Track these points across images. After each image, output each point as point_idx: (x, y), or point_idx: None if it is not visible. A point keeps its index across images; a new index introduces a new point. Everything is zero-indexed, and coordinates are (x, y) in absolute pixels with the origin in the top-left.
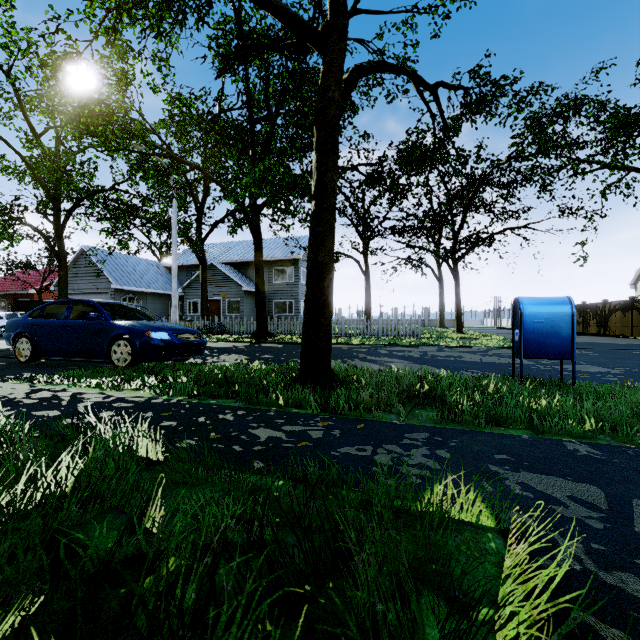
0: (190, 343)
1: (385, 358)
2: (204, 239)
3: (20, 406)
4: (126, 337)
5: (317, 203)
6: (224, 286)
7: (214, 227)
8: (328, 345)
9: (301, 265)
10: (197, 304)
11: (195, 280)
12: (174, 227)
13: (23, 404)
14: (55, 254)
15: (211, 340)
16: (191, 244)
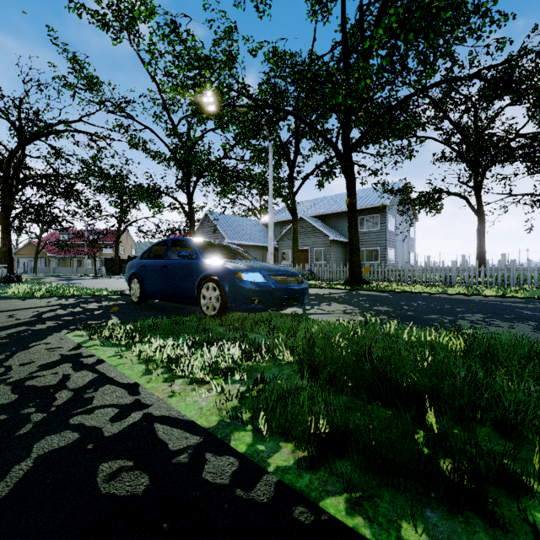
0: (289, 288)
1: None
2: (295, 193)
3: None
4: (214, 278)
5: None
6: (312, 237)
7: (304, 179)
8: None
9: (387, 212)
10: (288, 254)
11: (287, 233)
12: (270, 180)
13: None
14: (187, 217)
15: None
16: (284, 197)
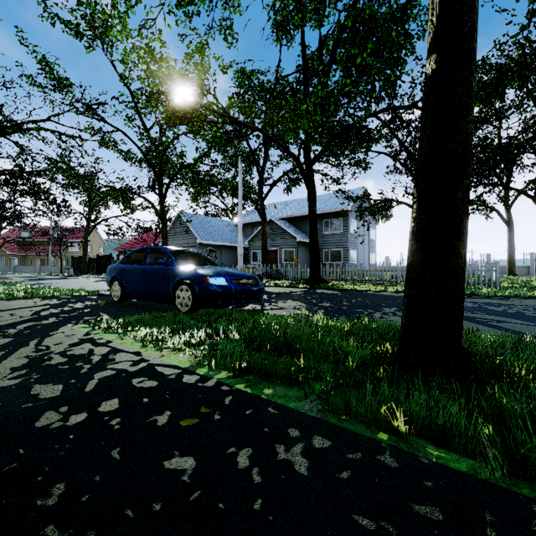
0: (247, 289)
1: (482, 314)
2: (264, 198)
3: (38, 369)
4: (187, 282)
5: (441, 54)
6: (280, 238)
7: (272, 186)
8: (461, 304)
9: (349, 216)
10: (259, 254)
11: (257, 234)
12: (240, 187)
13: (45, 365)
14: (159, 218)
15: (270, 285)
16: (253, 202)
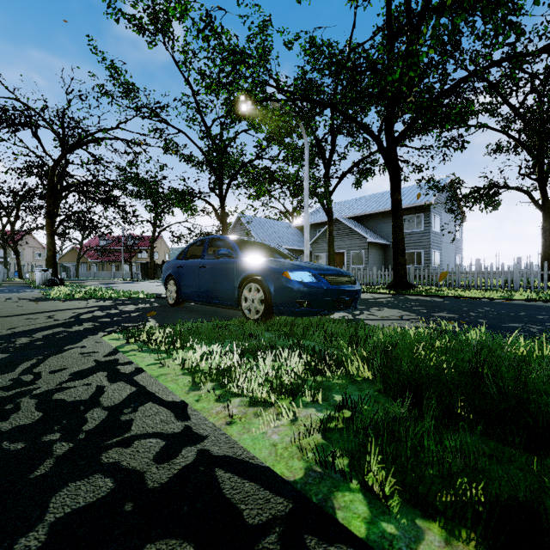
0: (343, 290)
1: None
2: (331, 193)
3: None
4: (257, 278)
5: None
6: (348, 239)
7: (342, 177)
8: None
9: (432, 211)
10: (323, 257)
11: (321, 236)
12: (306, 179)
13: None
14: (220, 220)
15: None
16: (320, 196)
